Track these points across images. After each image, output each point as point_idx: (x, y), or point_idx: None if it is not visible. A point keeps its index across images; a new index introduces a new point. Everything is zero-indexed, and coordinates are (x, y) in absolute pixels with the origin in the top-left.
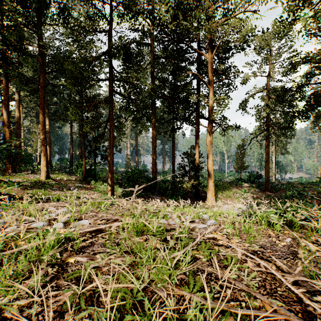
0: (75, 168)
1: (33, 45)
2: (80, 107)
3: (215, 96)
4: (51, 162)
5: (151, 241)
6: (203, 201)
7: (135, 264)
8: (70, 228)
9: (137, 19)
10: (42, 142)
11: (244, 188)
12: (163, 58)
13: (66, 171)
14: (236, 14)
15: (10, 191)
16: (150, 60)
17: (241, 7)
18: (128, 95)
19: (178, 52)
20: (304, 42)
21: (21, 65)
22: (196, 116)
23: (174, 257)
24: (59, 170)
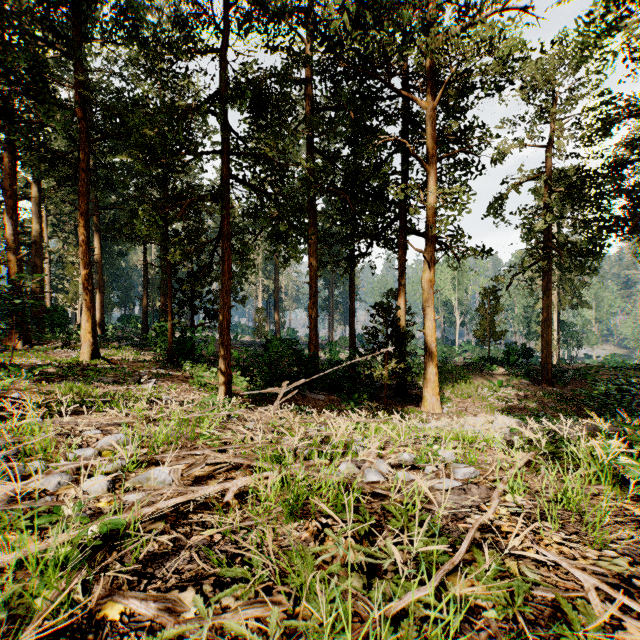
0: (153, 337)
1: (66, 85)
2: (160, 208)
3: (441, 187)
4: (104, 323)
5: (331, 539)
6: (415, 405)
7: (296, 630)
8: (125, 492)
9: (280, 23)
10: (85, 283)
11: (497, 377)
12: (333, 110)
13: (134, 342)
14: (485, 16)
15: (12, 386)
16: (306, 115)
17: (494, 1)
18: (261, 184)
19: (363, 96)
20: (627, 75)
21: (41, 124)
22: (401, 229)
23: (409, 607)
24: (120, 341)
